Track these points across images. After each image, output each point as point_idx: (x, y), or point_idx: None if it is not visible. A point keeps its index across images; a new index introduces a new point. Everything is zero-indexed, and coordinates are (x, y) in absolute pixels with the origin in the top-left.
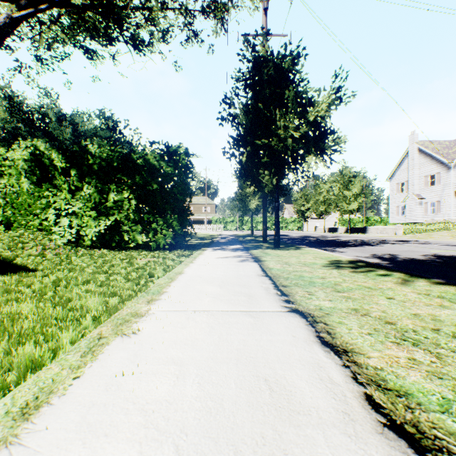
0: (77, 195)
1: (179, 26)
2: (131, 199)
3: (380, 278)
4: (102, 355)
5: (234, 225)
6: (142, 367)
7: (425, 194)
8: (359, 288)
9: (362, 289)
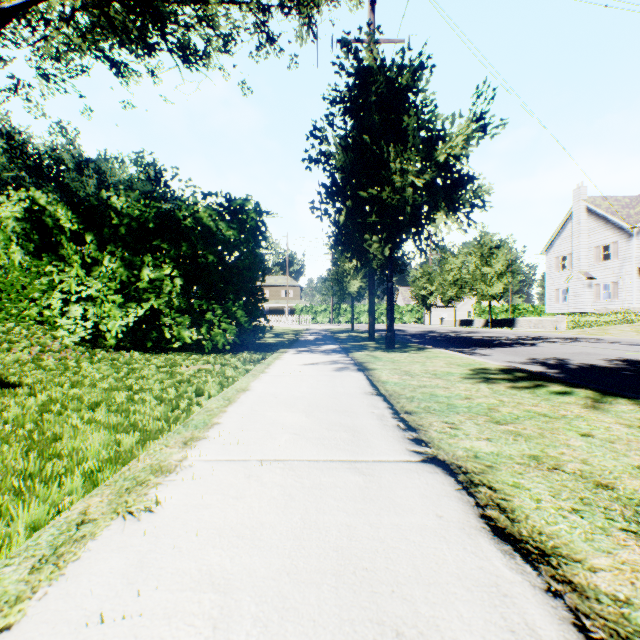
0: (95, 271)
1: (248, 29)
2: (175, 276)
3: (557, 399)
4: (76, 564)
5: (326, 316)
6: (146, 597)
7: (597, 273)
8: (530, 417)
9: (535, 418)
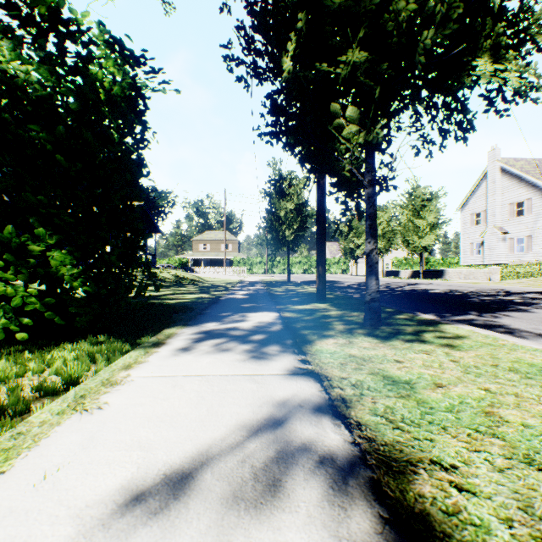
0: None
1: None
2: None
3: None
4: None
5: (261, 267)
6: None
7: (511, 227)
8: None
9: None
